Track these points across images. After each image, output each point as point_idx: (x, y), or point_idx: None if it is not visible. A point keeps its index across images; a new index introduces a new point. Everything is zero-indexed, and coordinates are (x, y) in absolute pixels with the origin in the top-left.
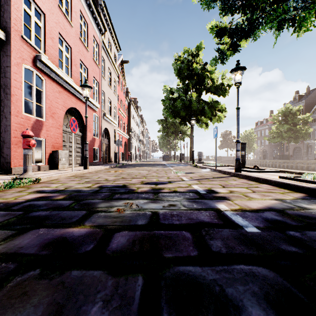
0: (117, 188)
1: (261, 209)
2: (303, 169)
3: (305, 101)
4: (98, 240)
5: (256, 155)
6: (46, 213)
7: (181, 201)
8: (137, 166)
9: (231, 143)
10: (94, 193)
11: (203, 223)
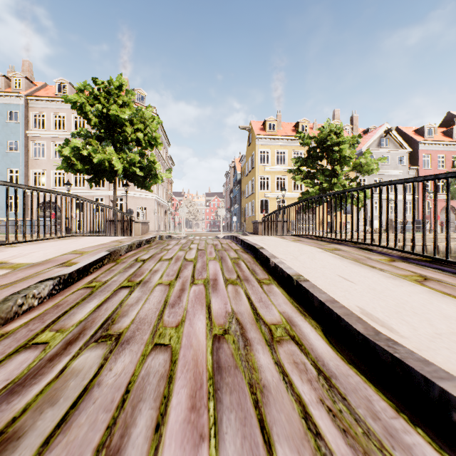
0: None
1: None
2: None
3: None
4: None
5: None
6: None
7: None
8: None
9: None
10: None
11: None
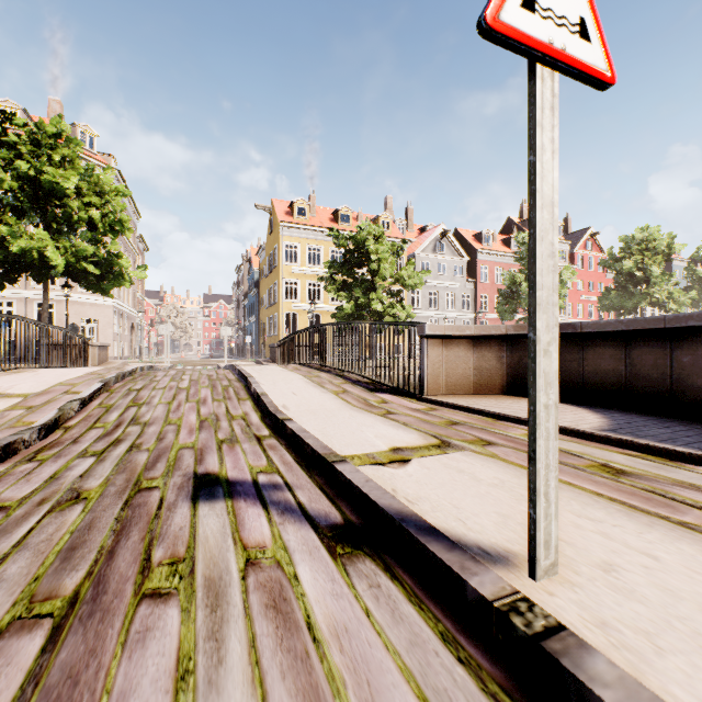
0: None
1: None
2: None
3: None
4: None
5: None
6: None
7: None
8: None
9: None
10: None
11: None
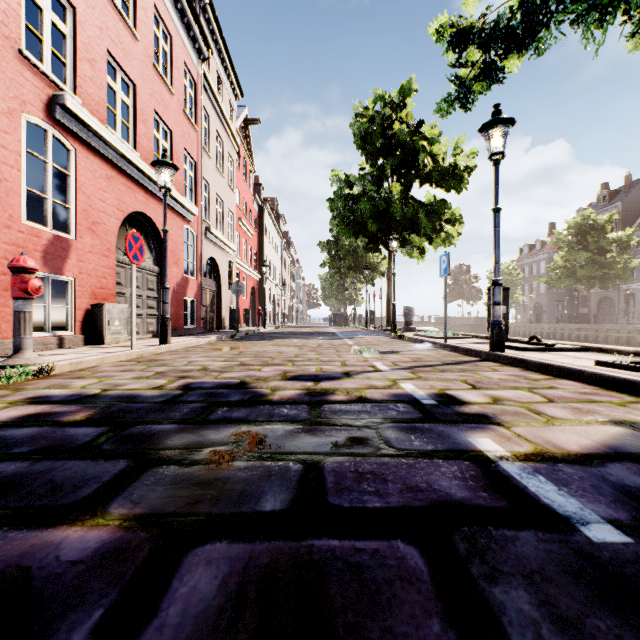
0: (224, 390)
1: (594, 453)
2: (619, 343)
3: (622, 205)
4: (126, 582)
5: (522, 314)
6: (17, 468)
7: (380, 427)
8: (276, 336)
9: (469, 290)
10: (167, 404)
11: (450, 506)
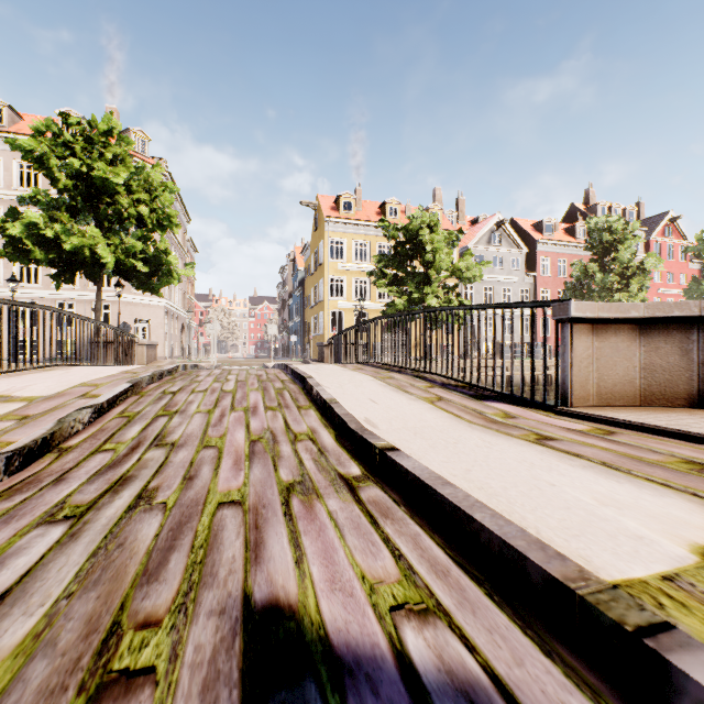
0: None
1: None
2: None
3: None
4: None
5: None
6: None
7: None
8: None
9: None
10: None
11: None
